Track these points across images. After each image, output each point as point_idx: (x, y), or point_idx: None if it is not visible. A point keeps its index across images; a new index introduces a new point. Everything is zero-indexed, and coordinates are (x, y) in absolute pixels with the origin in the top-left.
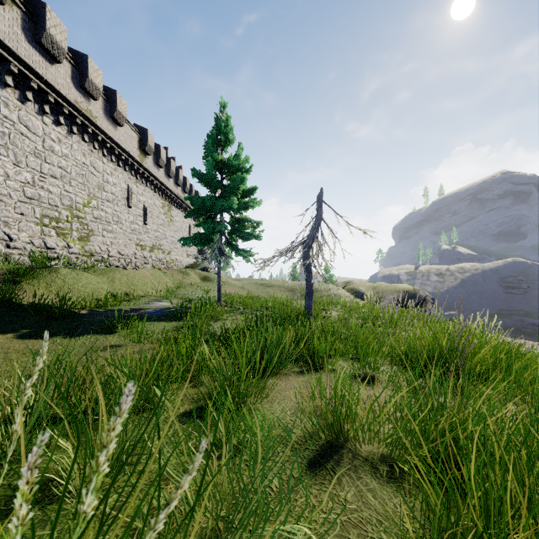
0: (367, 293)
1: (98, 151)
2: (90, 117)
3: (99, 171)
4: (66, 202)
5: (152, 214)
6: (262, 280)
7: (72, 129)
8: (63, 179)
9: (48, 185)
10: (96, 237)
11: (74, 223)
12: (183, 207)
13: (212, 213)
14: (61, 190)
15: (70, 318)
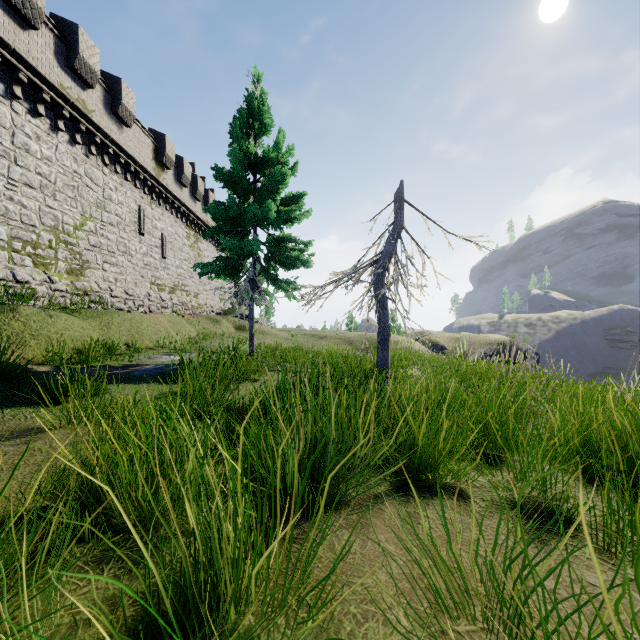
0: (460, 343)
1: (97, 157)
2: (83, 109)
3: (98, 184)
4: (49, 221)
5: (172, 245)
6: (313, 330)
7: (56, 123)
8: (44, 190)
9: (20, 196)
10: (93, 271)
11: (61, 251)
12: (214, 239)
13: (241, 229)
14: (41, 205)
15: (4, 379)
